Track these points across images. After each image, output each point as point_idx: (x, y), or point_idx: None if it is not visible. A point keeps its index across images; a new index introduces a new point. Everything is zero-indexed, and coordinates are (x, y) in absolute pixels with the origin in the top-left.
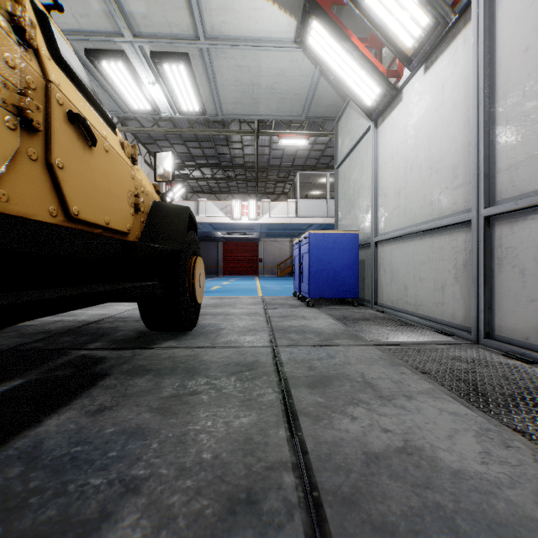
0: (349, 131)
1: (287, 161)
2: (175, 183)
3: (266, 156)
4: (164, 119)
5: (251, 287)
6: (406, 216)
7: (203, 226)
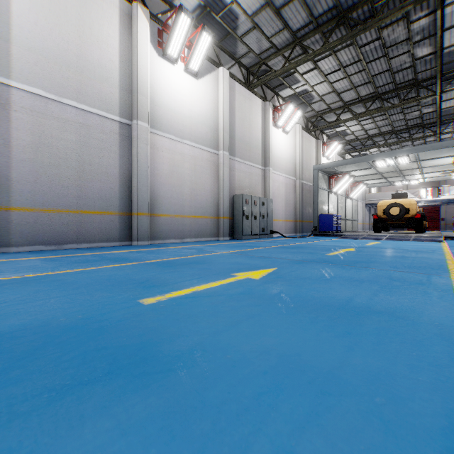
0: None
1: None
2: None
3: None
4: None
5: None
6: None
7: None
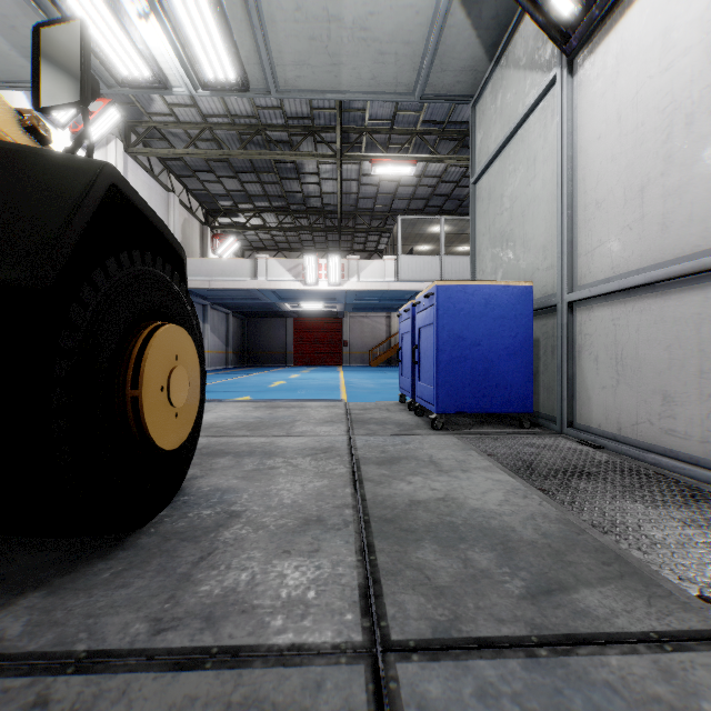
0: (500, 110)
1: (382, 203)
2: (226, 236)
3: (353, 196)
4: (205, 138)
5: (331, 383)
6: (669, 236)
7: (264, 295)
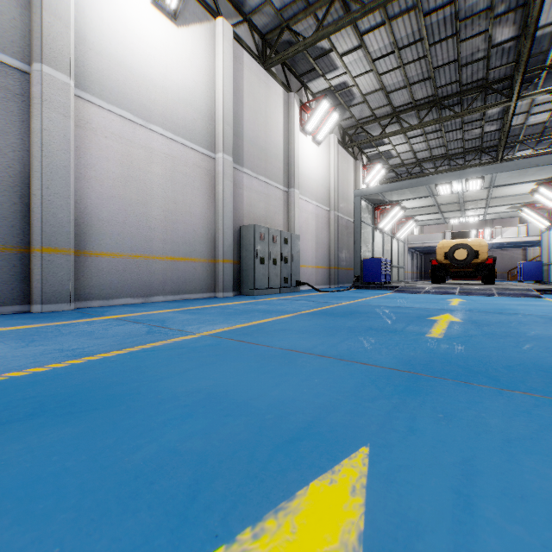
0: None
1: None
2: None
3: None
4: None
5: None
6: (551, 259)
7: None
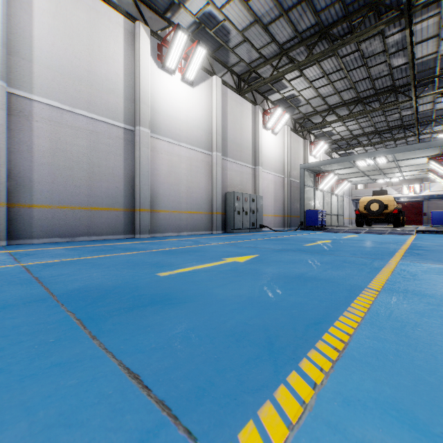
0: None
1: None
2: None
3: None
4: None
5: None
6: None
7: None
